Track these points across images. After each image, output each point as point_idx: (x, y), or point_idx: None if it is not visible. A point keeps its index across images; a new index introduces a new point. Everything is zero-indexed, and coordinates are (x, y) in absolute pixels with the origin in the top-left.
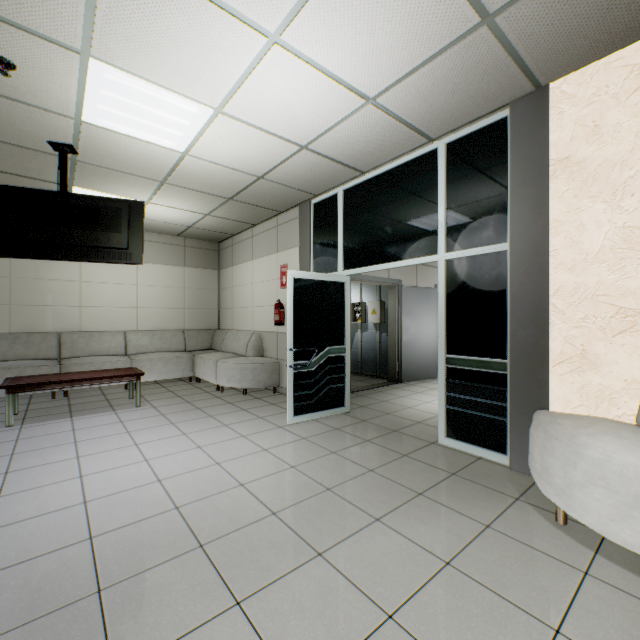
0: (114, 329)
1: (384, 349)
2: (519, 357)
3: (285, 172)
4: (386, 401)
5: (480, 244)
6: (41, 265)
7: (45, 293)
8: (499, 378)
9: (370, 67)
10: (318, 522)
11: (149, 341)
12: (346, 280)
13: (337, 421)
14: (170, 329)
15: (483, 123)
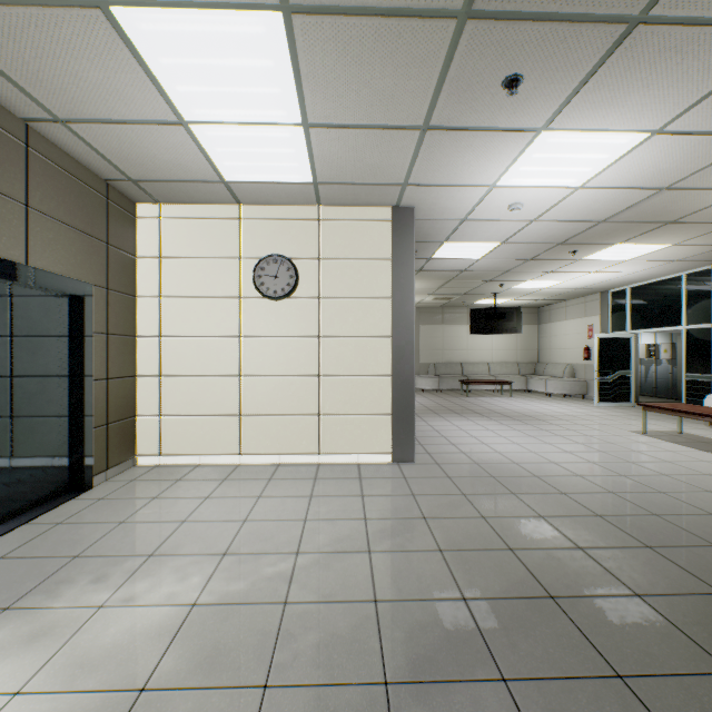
0: (482, 362)
1: (675, 378)
2: None
3: (592, 286)
4: None
5: (701, 323)
6: (453, 331)
7: (454, 344)
8: (709, 383)
9: (631, 270)
10: (609, 418)
11: (499, 368)
12: (631, 336)
13: (624, 408)
14: (509, 362)
15: (702, 269)
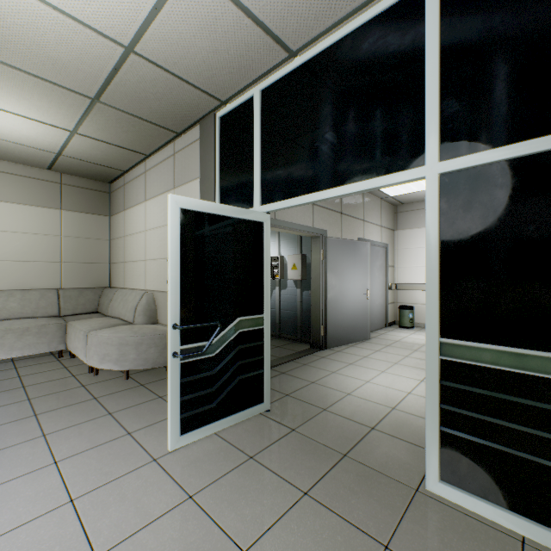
0: None
1: (306, 309)
2: None
3: (167, 38)
4: (316, 382)
5: (516, 138)
6: None
7: None
8: None
9: None
10: None
11: (1, 304)
12: (265, 219)
13: (252, 435)
14: (38, 288)
15: None
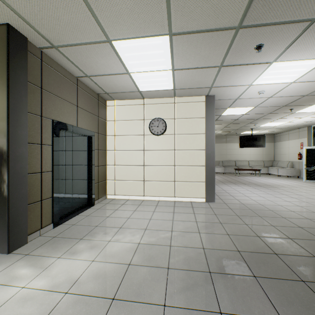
0: (245, 160)
1: None
2: None
3: (302, 124)
4: None
5: None
6: (231, 146)
7: (231, 152)
8: None
9: None
10: (311, 187)
11: (254, 163)
12: None
13: None
14: (259, 160)
15: None
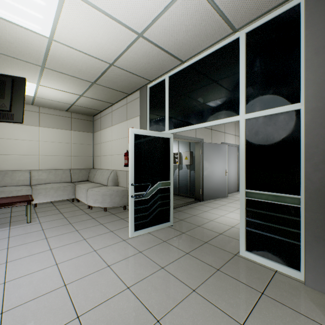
0: (23, 169)
1: (192, 180)
2: (314, 195)
3: (128, 60)
4: (196, 215)
5: (275, 106)
6: None
7: None
8: (292, 210)
9: None
10: None
11: (46, 176)
12: (171, 136)
13: (165, 234)
14: (61, 168)
15: (278, 11)
